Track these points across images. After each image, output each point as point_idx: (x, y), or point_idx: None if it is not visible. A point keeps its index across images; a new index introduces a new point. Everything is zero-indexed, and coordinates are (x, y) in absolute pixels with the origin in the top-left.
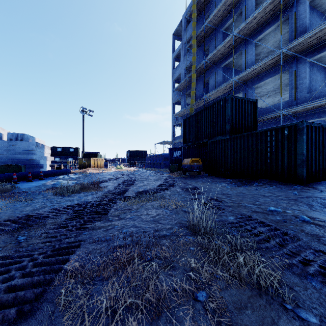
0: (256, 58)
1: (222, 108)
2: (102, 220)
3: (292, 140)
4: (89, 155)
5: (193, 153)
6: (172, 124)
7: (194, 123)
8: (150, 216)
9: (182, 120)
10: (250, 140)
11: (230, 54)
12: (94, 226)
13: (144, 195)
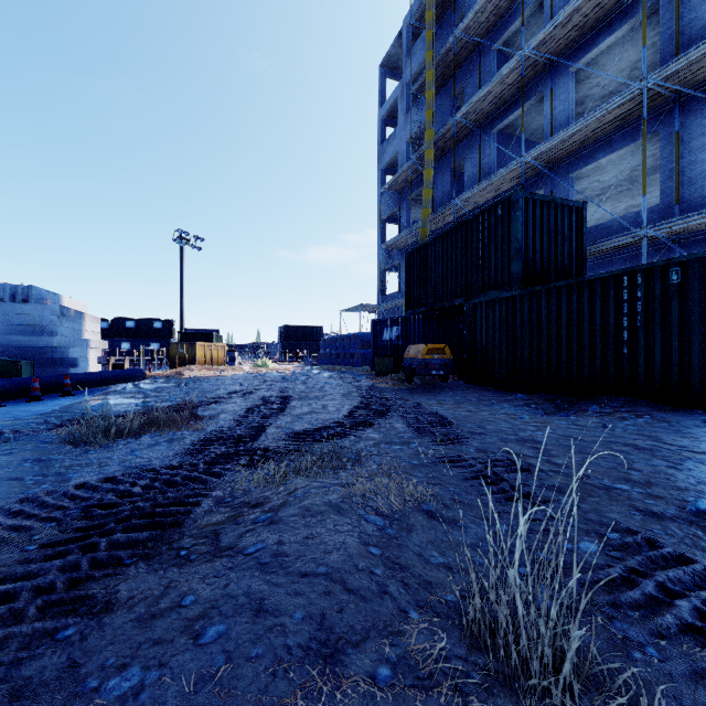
0: (574, 112)
1: (502, 224)
2: (154, 557)
3: (693, 298)
4: (193, 335)
5: (429, 332)
6: (379, 267)
7: (431, 260)
8: (315, 549)
9: (401, 257)
10: (574, 299)
11: (514, 103)
12: (119, 588)
13: (308, 447)
